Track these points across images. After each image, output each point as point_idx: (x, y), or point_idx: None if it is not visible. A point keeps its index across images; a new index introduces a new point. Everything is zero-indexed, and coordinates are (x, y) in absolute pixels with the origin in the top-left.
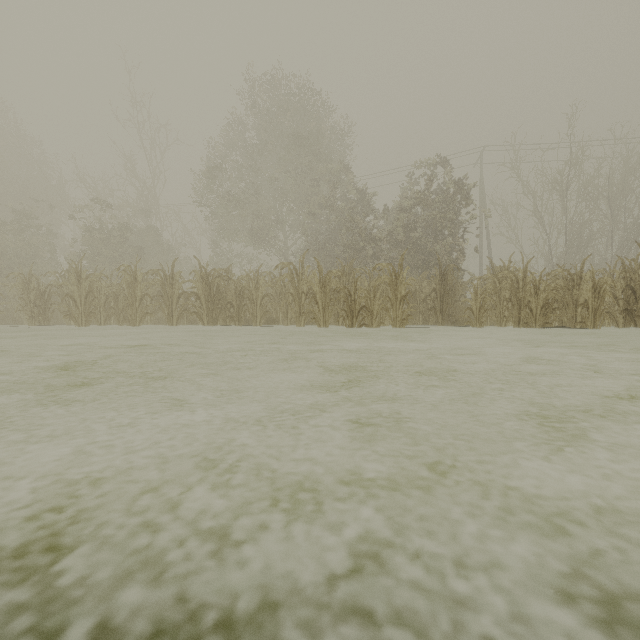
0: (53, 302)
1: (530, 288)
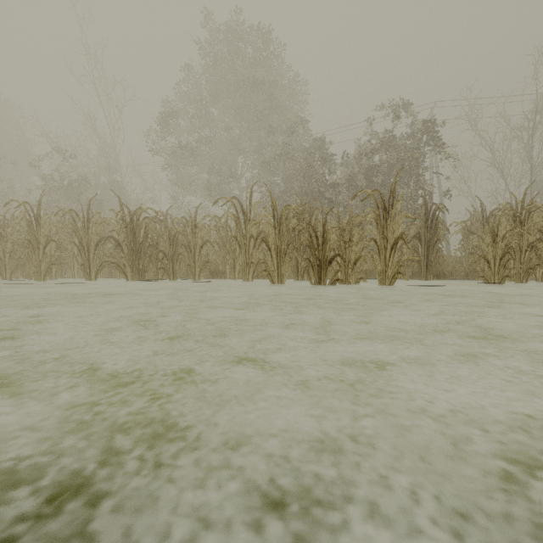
0: None
1: None
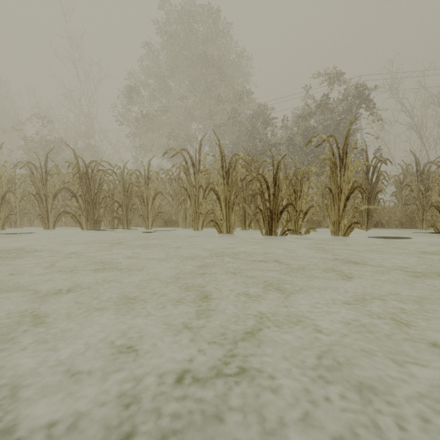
0: None
1: None
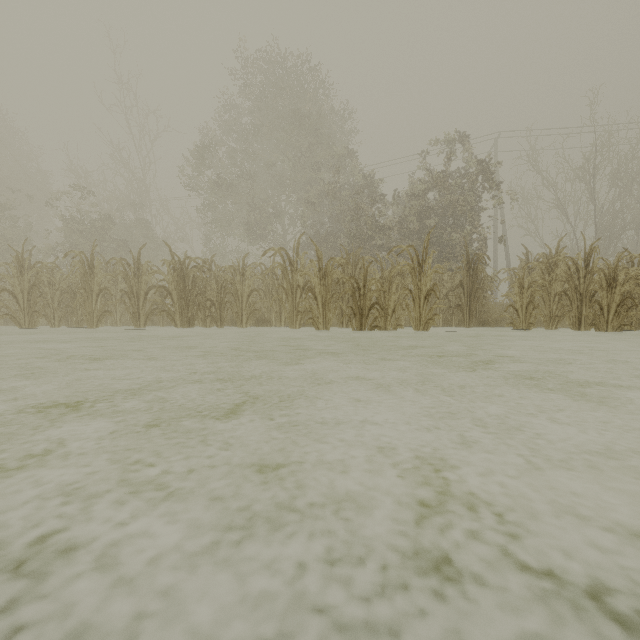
0: (2, 299)
1: (601, 278)
